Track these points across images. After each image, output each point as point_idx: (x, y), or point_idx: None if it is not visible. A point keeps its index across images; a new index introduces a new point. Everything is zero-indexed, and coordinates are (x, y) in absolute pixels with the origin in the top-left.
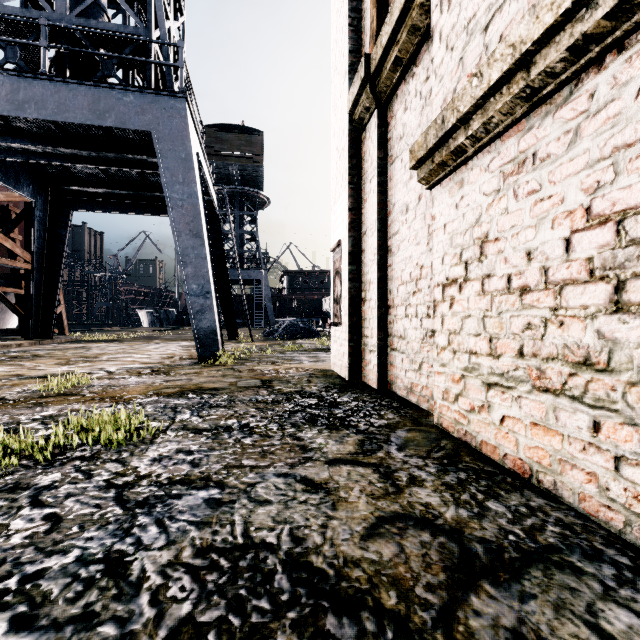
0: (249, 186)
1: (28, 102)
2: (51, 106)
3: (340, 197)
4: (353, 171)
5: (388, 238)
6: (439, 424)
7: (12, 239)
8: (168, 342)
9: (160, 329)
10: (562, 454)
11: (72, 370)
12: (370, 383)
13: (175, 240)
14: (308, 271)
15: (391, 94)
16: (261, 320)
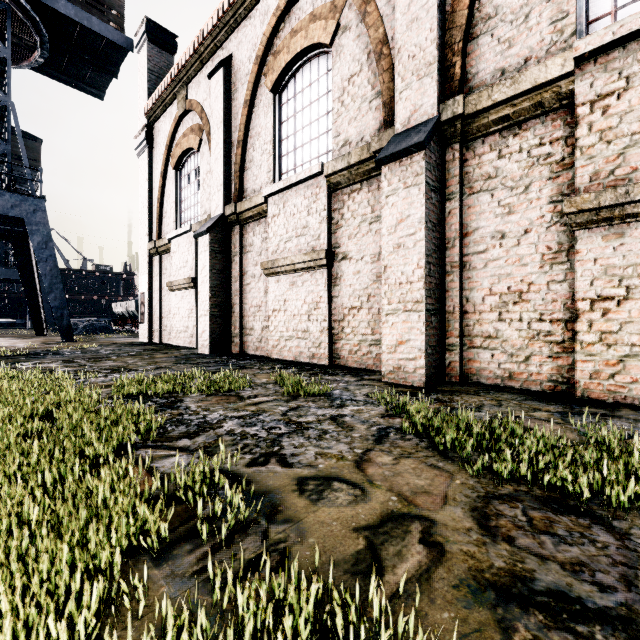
0: (18, 183)
1: None
2: None
3: (144, 275)
4: (150, 270)
5: (162, 296)
6: (173, 344)
7: None
8: None
9: None
10: (185, 340)
11: None
12: (156, 342)
13: (44, 280)
14: (86, 271)
15: (163, 254)
16: None
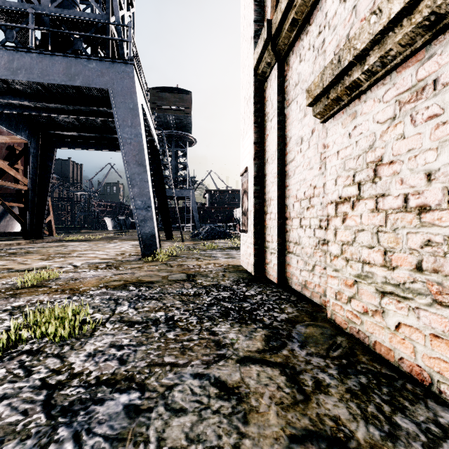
0: (181, 130)
1: (20, 69)
2: (36, 72)
3: (247, 134)
4: (257, 113)
5: (285, 164)
6: (332, 319)
7: (16, 169)
8: (123, 241)
9: (119, 231)
10: None
11: (49, 264)
12: (271, 278)
13: (125, 168)
14: (223, 190)
15: (288, 50)
16: (190, 225)
